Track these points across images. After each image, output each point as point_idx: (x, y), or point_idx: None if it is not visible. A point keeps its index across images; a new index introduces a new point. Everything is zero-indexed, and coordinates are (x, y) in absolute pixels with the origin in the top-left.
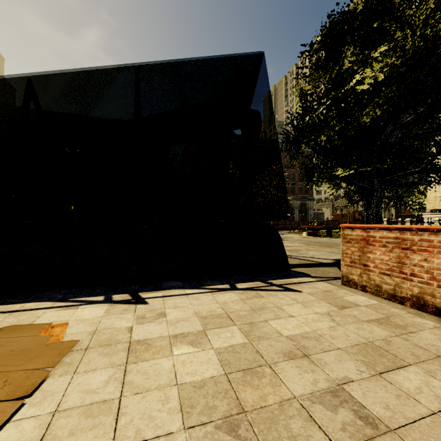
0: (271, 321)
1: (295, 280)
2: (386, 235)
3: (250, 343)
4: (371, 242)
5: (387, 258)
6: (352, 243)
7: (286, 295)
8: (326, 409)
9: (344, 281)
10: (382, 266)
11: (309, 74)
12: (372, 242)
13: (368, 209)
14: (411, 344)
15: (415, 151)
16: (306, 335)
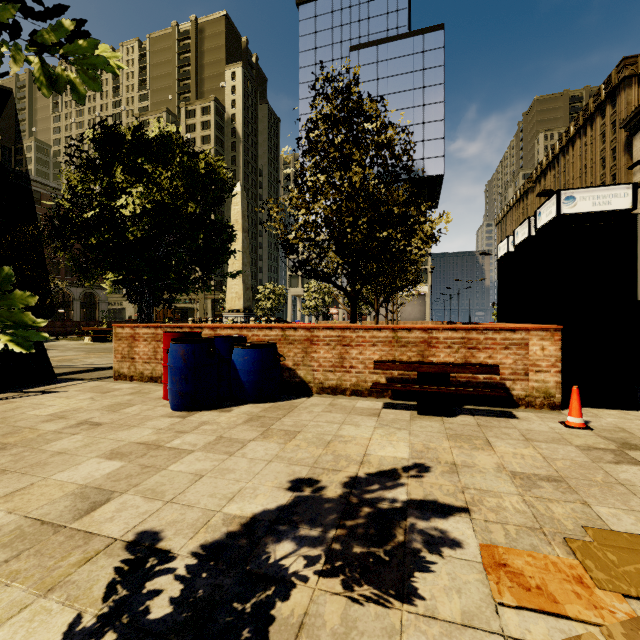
0: (29, 412)
1: (62, 385)
2: (147, 331)
3: (6, 425)
4: (137, 338)
5: (148, 349)
6: (123, 340)
7: (48, 396)
8: (73, 428)
9: (117, 376)
10: (145, 356)
11: (80, 165)
12: (138, 338)
13: (142, 310)
14: (145, 398)
15: (168, 269)
16: (66, 410)
